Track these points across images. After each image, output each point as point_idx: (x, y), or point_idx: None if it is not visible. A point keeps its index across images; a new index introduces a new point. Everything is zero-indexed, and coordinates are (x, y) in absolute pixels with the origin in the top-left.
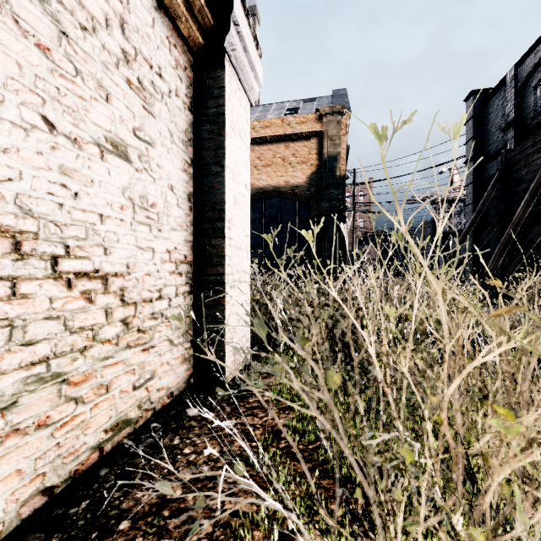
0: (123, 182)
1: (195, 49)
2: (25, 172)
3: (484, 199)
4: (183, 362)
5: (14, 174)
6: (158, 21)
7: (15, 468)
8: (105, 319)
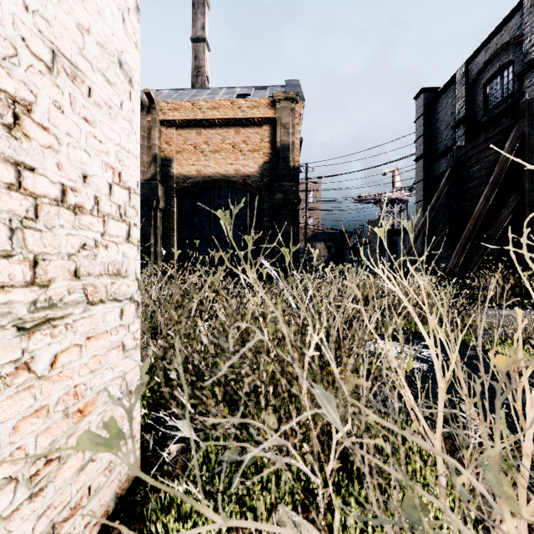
0: None
1: None
2: None
3: (438, 195)
4: None
5: None
6: None
7: None
8: None
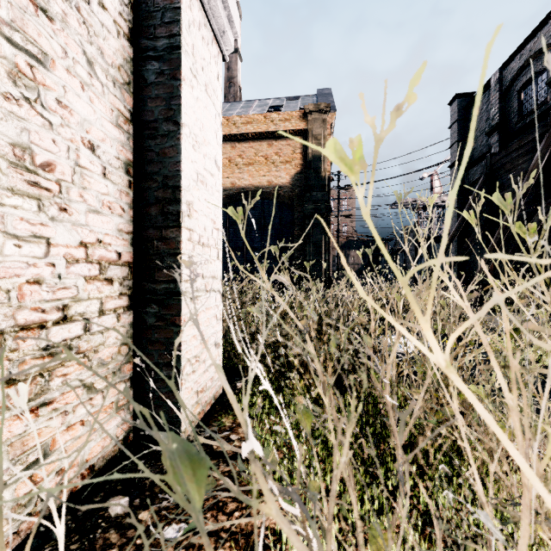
0: None
1: None
2: None
3: (470, 202)
4: (116, 413)
5: None
6: None
7: None
8: None
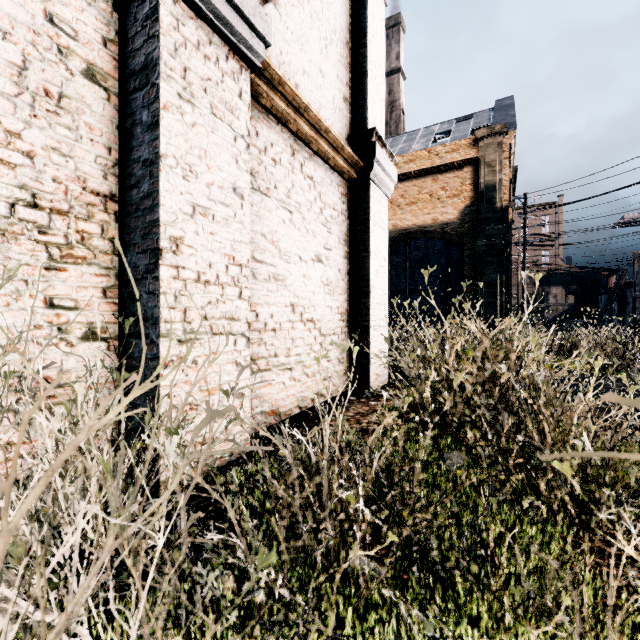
0: (320, 274)
1: (352, 182)
2: (295, 280)
3: None
4: (345, 374)
5: (293, 282)
6: (333, 179)
7: (293, 392)
8: (315, 341)
